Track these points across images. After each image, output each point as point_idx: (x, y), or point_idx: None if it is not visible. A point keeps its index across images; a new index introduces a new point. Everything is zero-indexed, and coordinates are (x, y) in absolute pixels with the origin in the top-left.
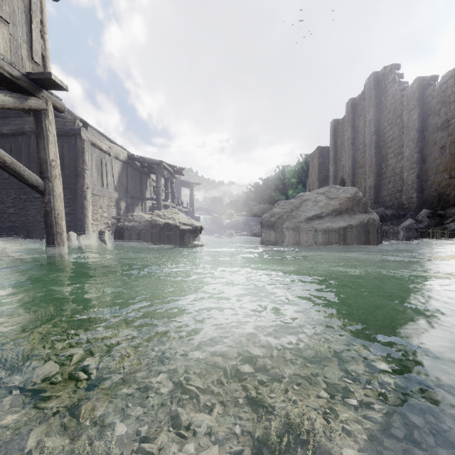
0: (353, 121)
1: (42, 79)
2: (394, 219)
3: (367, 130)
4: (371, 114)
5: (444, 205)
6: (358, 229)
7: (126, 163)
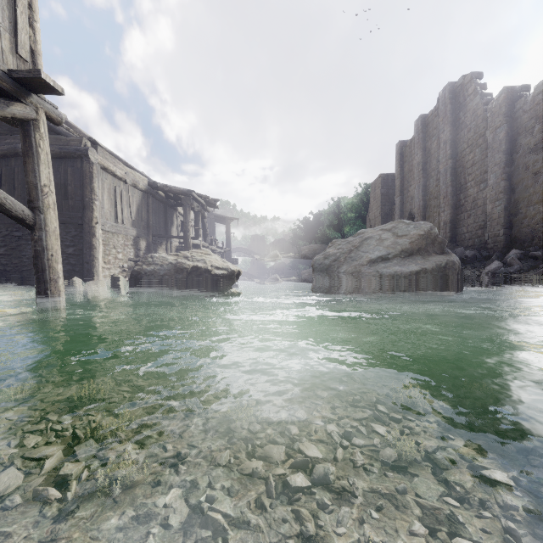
0: (424, 142)
1: (29, 79)
2: (476, 261)
3: (441, 153)
4: (446, 133)
5: (539, 245)
6: (434, 275)
7: (147, 192)
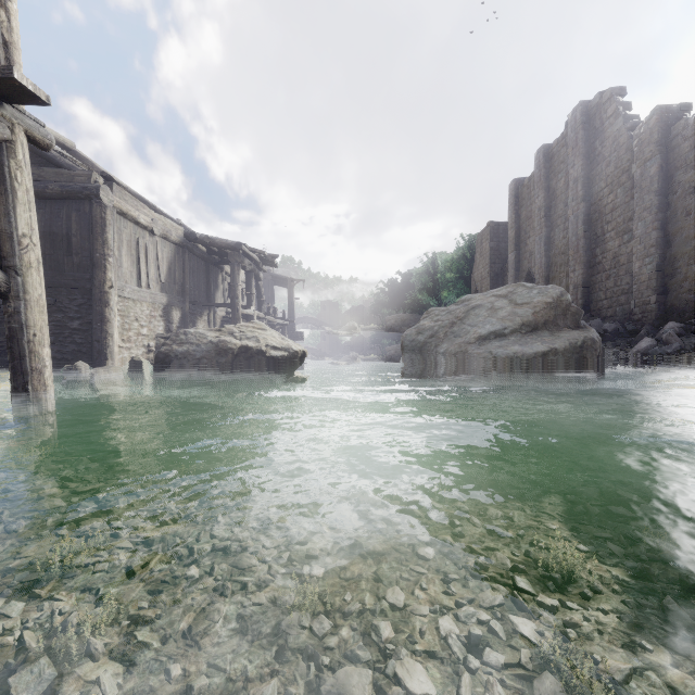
0: (547, 180)
1: None
2: (619, 337)
3: (570, 194)
4: (578, 168)
5: None
6: (567, 357)
7: (182, 246)
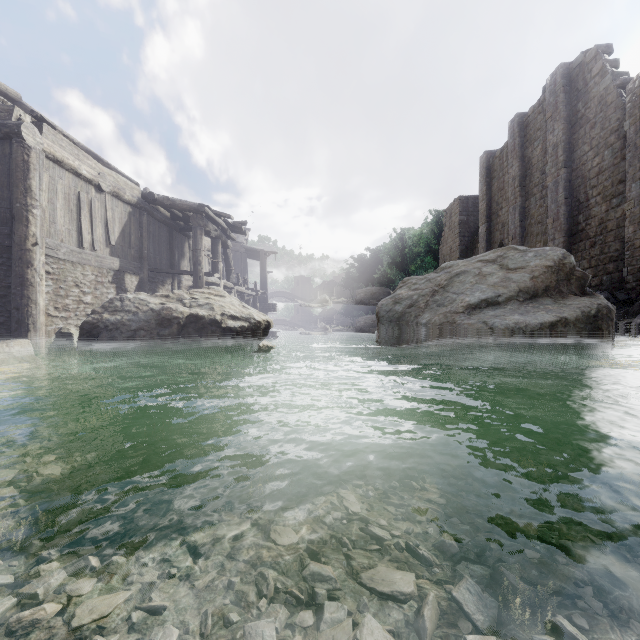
0: (522, 149)
1: None
2: None
3: (549, 161)
4: (558, 133)
5: None
6: (579, 328)
7: (140, 207)
